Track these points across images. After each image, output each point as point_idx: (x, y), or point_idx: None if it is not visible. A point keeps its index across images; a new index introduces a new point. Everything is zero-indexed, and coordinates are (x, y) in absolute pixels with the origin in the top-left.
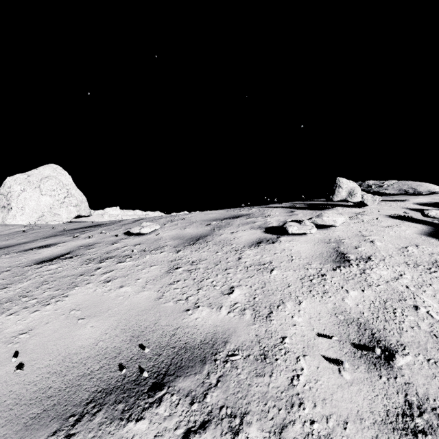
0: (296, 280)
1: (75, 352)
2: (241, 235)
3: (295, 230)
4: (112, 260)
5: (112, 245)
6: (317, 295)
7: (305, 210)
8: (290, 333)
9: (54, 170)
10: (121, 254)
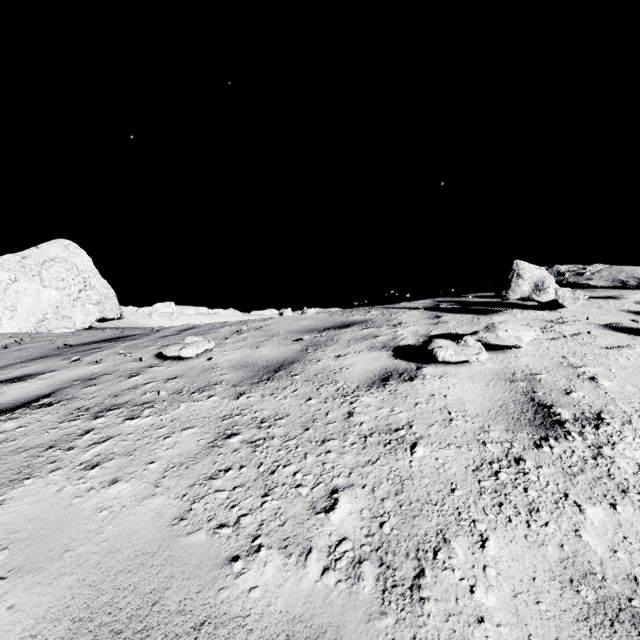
0: (466, 472)
1: None
2: (354, 362)
3: (451, 356)
4: (117, 412)
5: (129, 378)
6: (518, 517)
7: (459, 314)
8: None
9: (65, 248)
10: (137, 400)
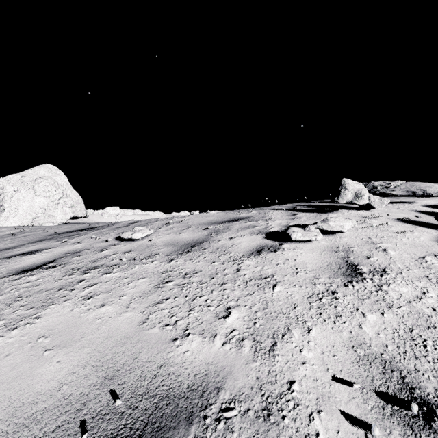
0: (303, 299)
1: (31, 401)
2: (240, 241)
3: (300, 237)
4: (97, 270)
5: (101, 252)
6: (329, 319)
7: (308, 212)
8: (299, 375)
9: (49, 170)
10: (108, 264)
